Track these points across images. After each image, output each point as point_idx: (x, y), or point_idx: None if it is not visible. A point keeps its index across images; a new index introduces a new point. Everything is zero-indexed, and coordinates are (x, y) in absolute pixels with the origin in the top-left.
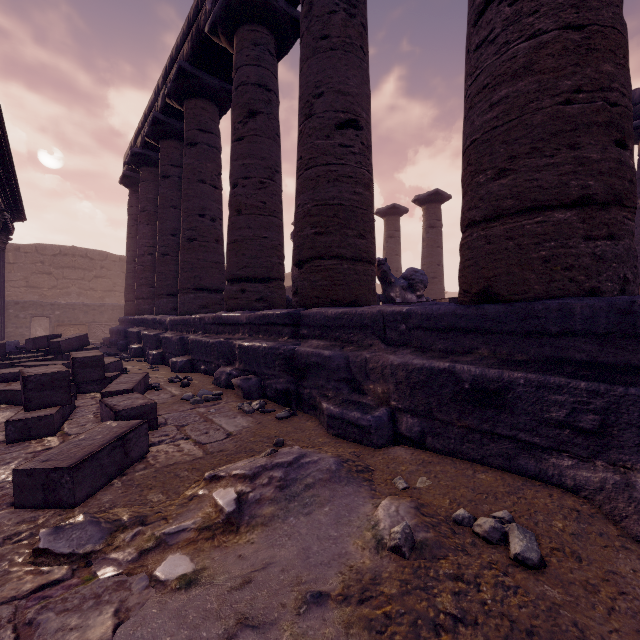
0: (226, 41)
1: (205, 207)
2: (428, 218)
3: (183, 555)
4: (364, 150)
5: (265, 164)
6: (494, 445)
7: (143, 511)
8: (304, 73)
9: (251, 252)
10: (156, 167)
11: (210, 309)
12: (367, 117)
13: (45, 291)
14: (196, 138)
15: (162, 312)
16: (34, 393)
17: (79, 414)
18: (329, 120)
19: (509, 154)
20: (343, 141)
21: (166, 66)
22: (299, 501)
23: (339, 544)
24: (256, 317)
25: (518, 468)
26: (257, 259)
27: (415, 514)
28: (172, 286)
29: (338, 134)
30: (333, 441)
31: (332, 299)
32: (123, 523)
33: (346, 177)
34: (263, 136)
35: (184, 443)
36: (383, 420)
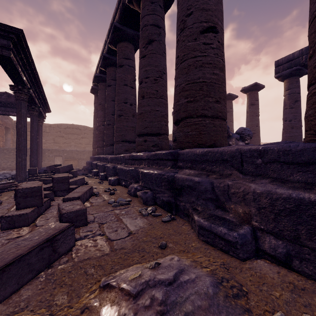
0: (137, 5)
1: (127, 98)
2: (250, 99)
3: None
4: (219, 46)
5: (157, 69)
6: None
7: None
8: (180, 3)
9: (149, 119)
10: (106, 82)
11: (129, 151)
12: (221, 25)
13: (61, 144)
14: (122, 62)
15: (107, 153)
16: (21, 199)
17: (50, 210)
18: (196, 28)
19: None
20: (205, 41)
21: (109, 29)
22: None
23: None
24: (151, 155)
25: None
26: (153, 123)
27: None
28: (112, 140)
29: (202, 36)
30: (203, 247)
31: (198, 143)
32: None
33: (207, 64)
34: (156, 53)
35: (99, 239)
36: (247, 237)
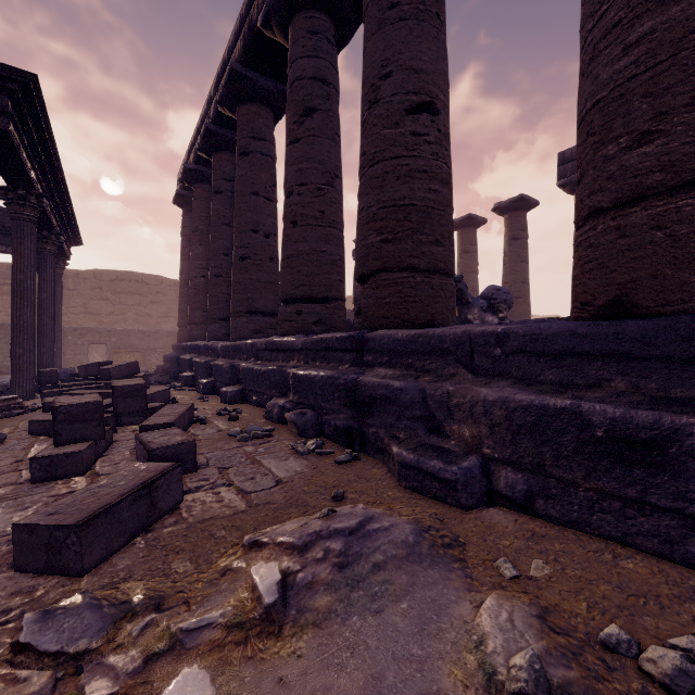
0: (280, 34)
1: (258, 222)
2: (511, 228)
3: (202, 669)
4: (441, 139)
5: (323, 168)
6: (644, 519)
7: (162, 588)
8: (368, 52)
9: (308, 268)
10: (209, 183)
11: (264, 334)
12: (445, 99)
13: (103, 317)
14: (249, 147)
15: (214, 338)
16: (64, 426)
17: (115, 450)
18: (398, 104)
19: (656, 110)
20: (415, 128)
21: (218, 72)
22: (365, 589)
23: (427, 673)
24: (313, 341)
25: (686, 556)
26: (314, 276)
27: (540, 629)
28: (225, 310)
29: (409, 120)
30: (406, 496)
31: (402, 319)
32: (133, 607)
33: (419, 172)
34: (321, 136)
35: (225, 491)
36: (474, 473)
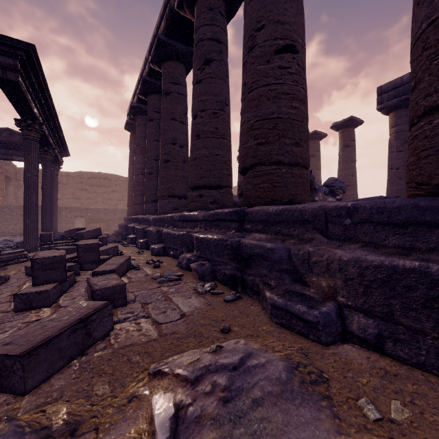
0: (189, 12)
1: (176, 137)
2: (343, 139)
3: None
4: (300, 70)
5: (217, 99)
6: None
7: (81, 411)
8: (248, 13)
9: (207, 166)
10: (146, 115)
11: (179, 210)
12: (302, 42)
13: (83, 201)
14: (170, 89)
15: (149, 213)
16: (39, 272)
17: (76, 288)
18: (269, 47)
19: None
20: (281, 64)
21: (150, 42)
22: (245, 426)
23: None
24: (209, 215)
25: None
26: (211, 171)
27: None
28: (155, 195)
29: (277, 58)
30: (277, 331)
31: (272, 199)
32: (52, 432)
33: (284, 94)
34: (216, 78)
35: (144, 322)
36: (331, 317)
